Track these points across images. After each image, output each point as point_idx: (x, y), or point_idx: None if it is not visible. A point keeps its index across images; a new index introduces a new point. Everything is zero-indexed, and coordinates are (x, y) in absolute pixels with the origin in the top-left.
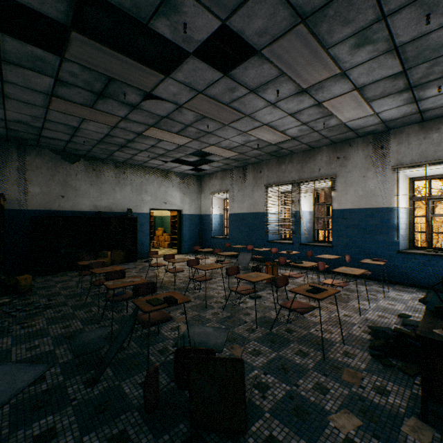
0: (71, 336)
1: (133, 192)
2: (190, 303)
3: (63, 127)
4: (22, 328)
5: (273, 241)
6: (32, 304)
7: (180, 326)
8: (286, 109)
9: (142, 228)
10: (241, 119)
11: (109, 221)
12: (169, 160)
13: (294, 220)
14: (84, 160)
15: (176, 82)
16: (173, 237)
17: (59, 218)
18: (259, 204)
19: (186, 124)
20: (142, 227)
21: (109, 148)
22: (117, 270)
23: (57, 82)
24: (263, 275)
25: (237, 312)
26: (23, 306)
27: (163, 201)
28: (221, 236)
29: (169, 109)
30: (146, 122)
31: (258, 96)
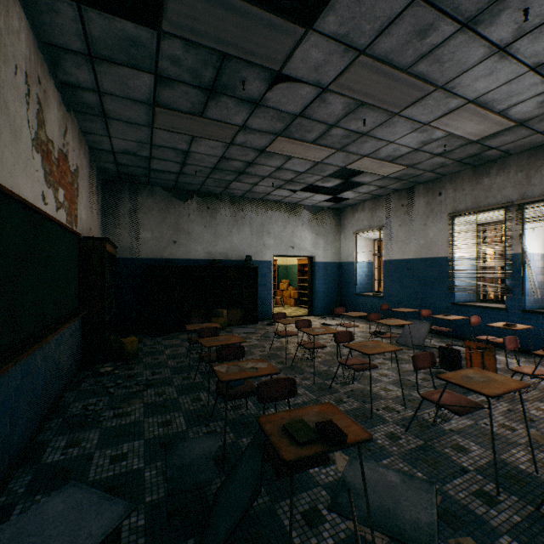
0: (169, 445)
1: (253, 234)
2: (341, 405)
3: (171, 154)
4: (114, 416)
5: (464, 304)
6: (134, 378)
7: (333, 455)
8: (529, 57)
9: (264, 280)
10: (425, 97)
11: (224, 271)
12: (299, 189)
13: (510, 269)
14: (197, 197)
15: (322, 37)
16: (301, 292)
17: (171, 268)
18: (436, 245)
19: (329, 123)
20: (264, 279)
21: (224, 178)
22: (232, 346)
23: (158, 81)
24: (497, 378)
25: (434, 439)
26: (125, 379)
27: (289, 244)
28: (369, 293)
29: (306, 98)
30: (271, 130)
31: (475, 36)
